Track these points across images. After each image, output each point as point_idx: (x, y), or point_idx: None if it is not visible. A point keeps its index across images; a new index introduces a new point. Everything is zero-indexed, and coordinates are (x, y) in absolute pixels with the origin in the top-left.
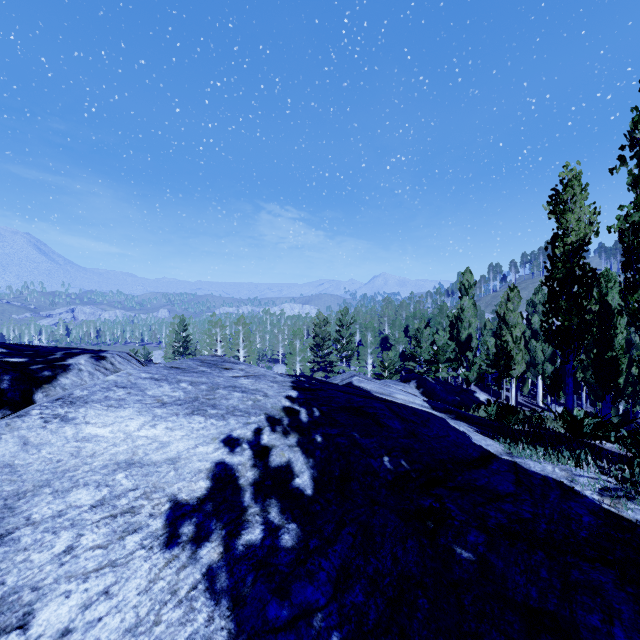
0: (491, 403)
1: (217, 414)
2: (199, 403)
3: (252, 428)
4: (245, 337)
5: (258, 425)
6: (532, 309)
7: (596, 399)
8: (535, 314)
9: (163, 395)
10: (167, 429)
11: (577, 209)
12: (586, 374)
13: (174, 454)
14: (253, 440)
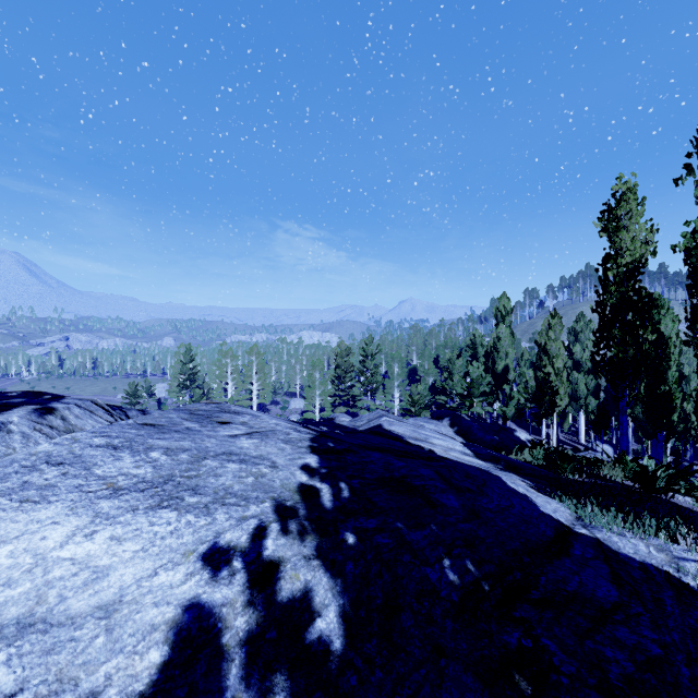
0: (536, 444)
1: (198, 504)
2: (173, 485)
3: (250, 527)
4: (259, 368)
5: (260, 520)
6: (573, 338)
7: (645, 437)
8: (577, 343)
9: (119, 474)
10: (112, 540)
11: (632, 226)
12: (634, 409)
13: (113, 594)
14: (250, 551)
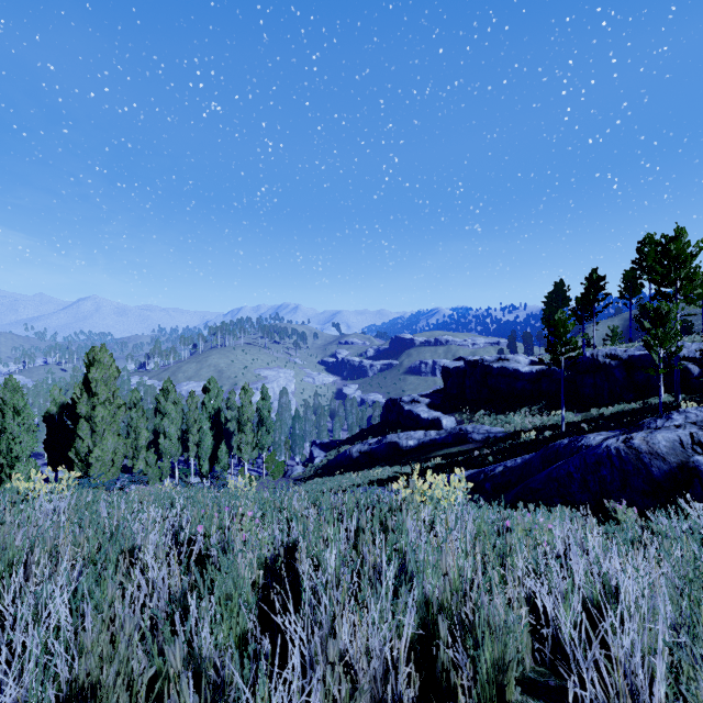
0: None
1: None
2: None
3: None
4: None
5: None
6: None
7: None
8: None
9: None
10: None
11: None
12: None
13: None
14: None
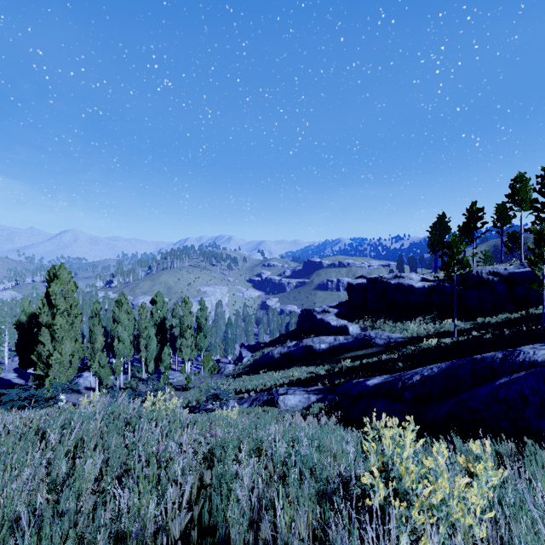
0: None
1: None
2: None
3: None
4: None
5: None
6: None
7: None
8: None
9: None
10: None
11: None
12: None
13: None
14: None
